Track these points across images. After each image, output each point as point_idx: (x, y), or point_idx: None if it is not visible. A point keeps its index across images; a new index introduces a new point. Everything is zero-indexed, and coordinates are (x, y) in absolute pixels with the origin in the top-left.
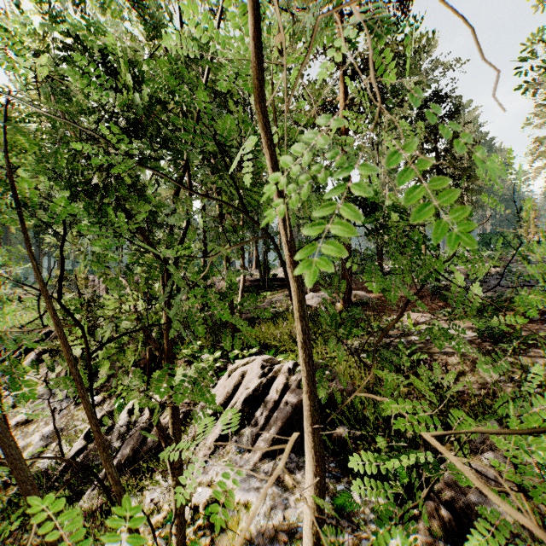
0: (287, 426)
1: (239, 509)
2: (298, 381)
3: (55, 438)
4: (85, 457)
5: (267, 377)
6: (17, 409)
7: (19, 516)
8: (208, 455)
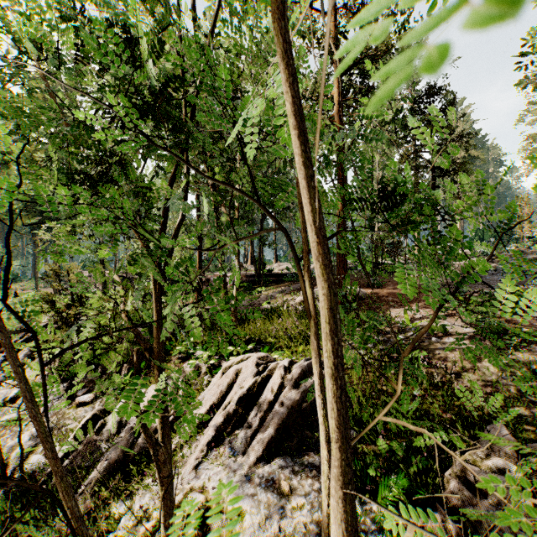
0: (283, 428)
1: (232, 518)
2: (294, 381)
3: None
4: (75, 458)
5: (262, 376)
6: (7, 408)
7: (4, 520)
8: (200, 458)
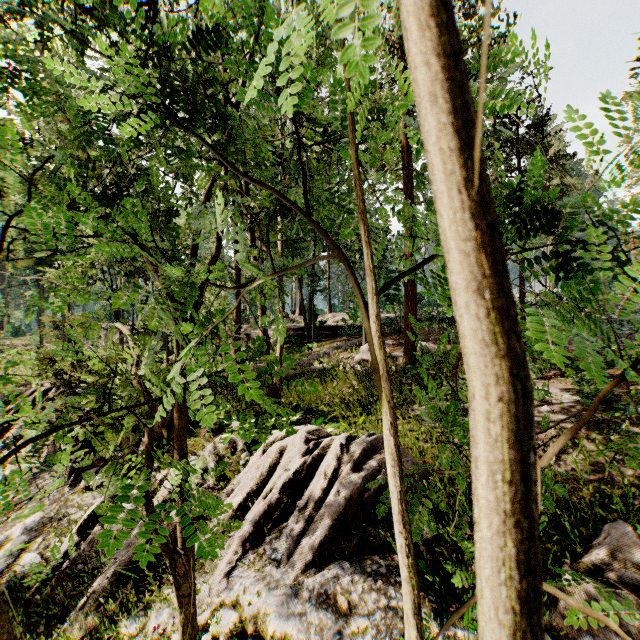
0: (340, 525)
1: None
2: (353, 462)
3: (42, 530)
4: (77, 559)
5: (312, 455)
6: None
7: None
8: (234, 561)
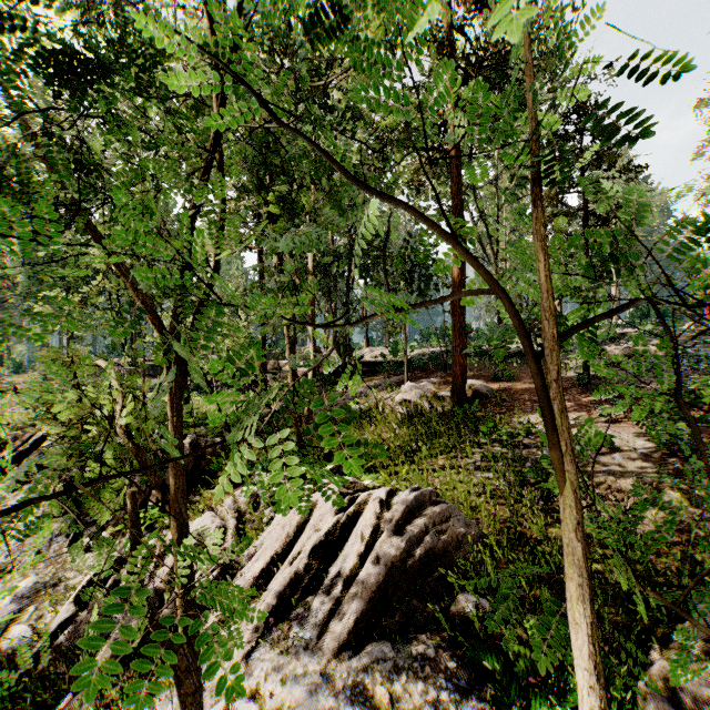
0: (379, 598)
1: None
2: (394, 522)
3: (36, 598)
4: (73, 633)
5: (347, 513)
6: None
7: None
8: (254, 640)
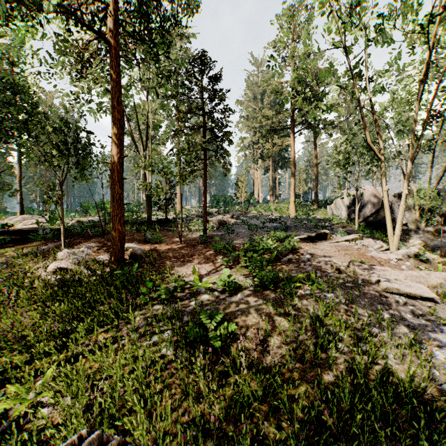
0: None
1: None
2: None
3: None
4: None
5: None
6: None
7: None
8: None
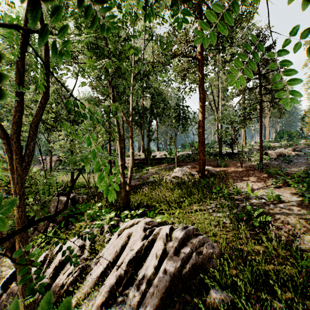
0: (166, 296)
1: None
2: (174, 248)
3: None
4: None
5: (148, 240)
6: None
7: None
8: None
